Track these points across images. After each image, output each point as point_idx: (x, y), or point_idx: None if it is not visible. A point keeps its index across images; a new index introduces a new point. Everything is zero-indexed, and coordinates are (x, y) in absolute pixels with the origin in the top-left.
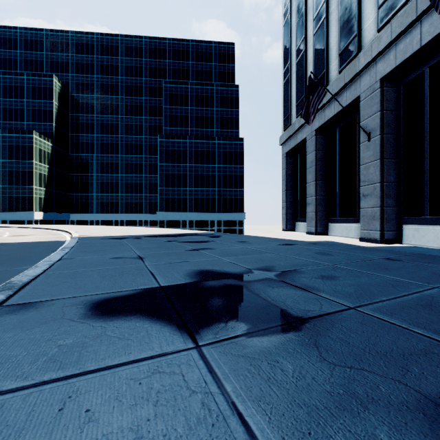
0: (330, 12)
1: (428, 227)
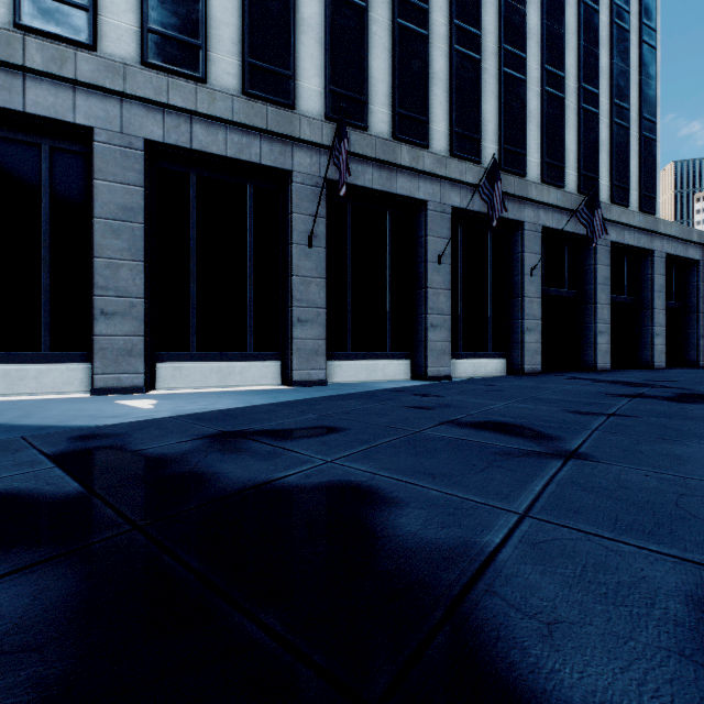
0: None
1: (350, 363)
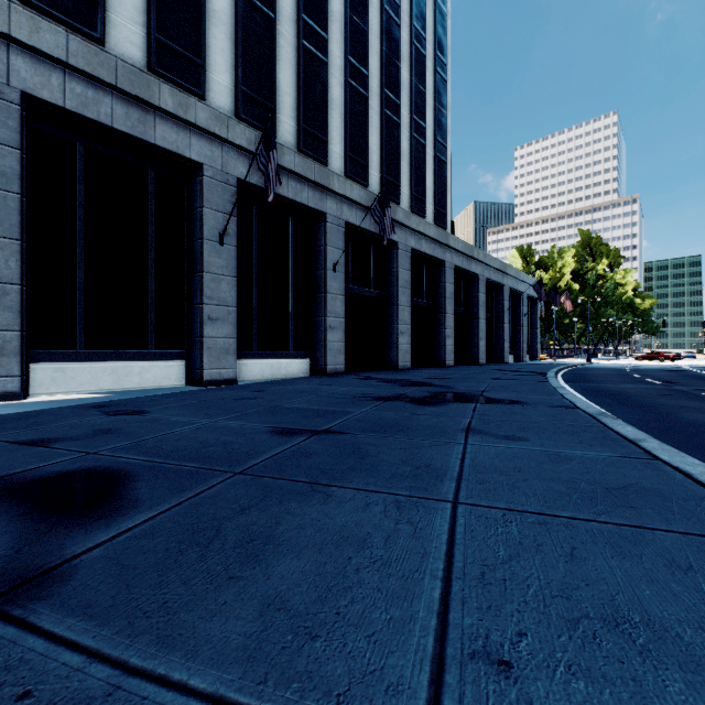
0: None
1: (83, 365)
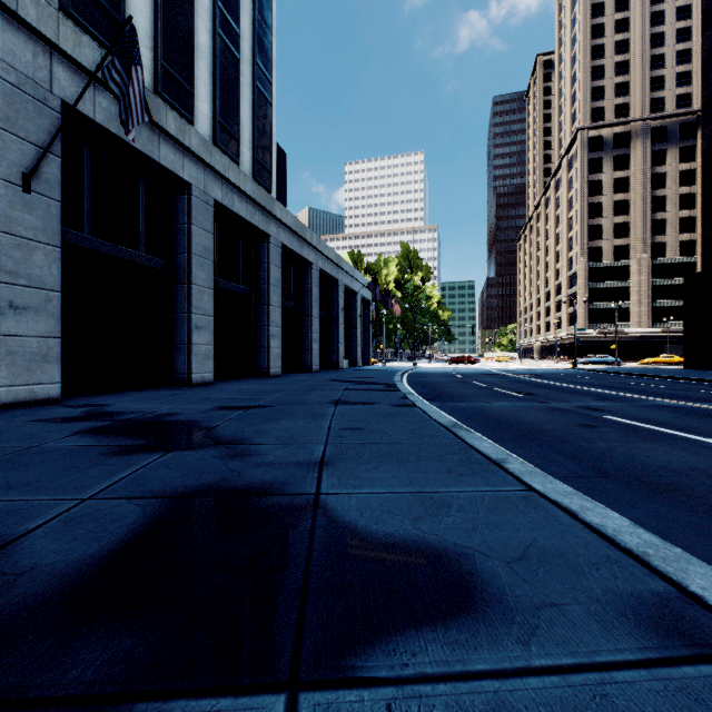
0: None
1: None
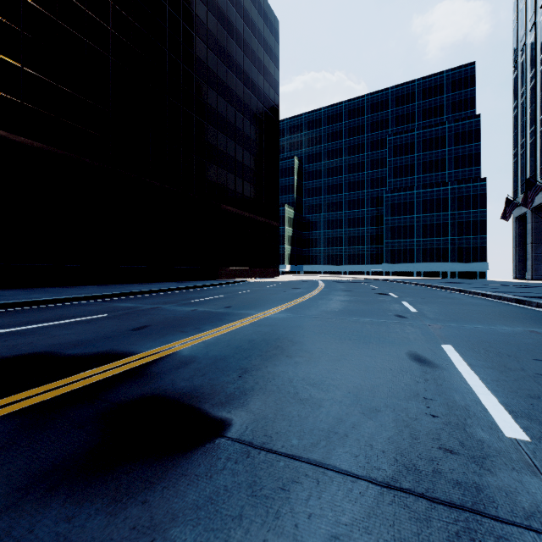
0: (537, 136)
1: None
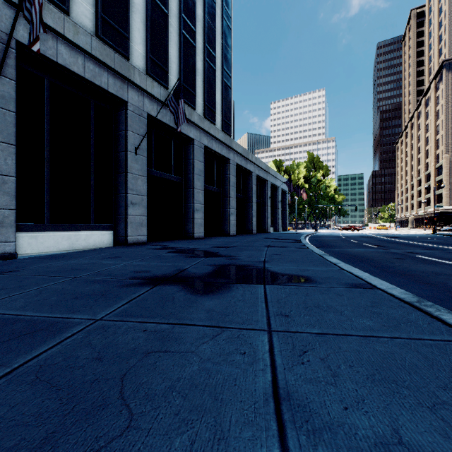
0: None
1: None
